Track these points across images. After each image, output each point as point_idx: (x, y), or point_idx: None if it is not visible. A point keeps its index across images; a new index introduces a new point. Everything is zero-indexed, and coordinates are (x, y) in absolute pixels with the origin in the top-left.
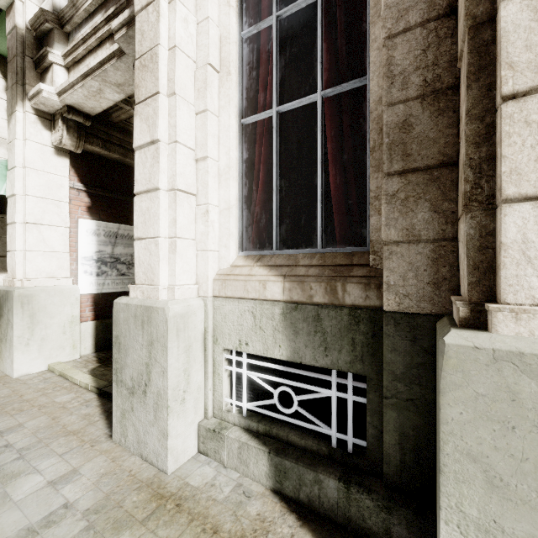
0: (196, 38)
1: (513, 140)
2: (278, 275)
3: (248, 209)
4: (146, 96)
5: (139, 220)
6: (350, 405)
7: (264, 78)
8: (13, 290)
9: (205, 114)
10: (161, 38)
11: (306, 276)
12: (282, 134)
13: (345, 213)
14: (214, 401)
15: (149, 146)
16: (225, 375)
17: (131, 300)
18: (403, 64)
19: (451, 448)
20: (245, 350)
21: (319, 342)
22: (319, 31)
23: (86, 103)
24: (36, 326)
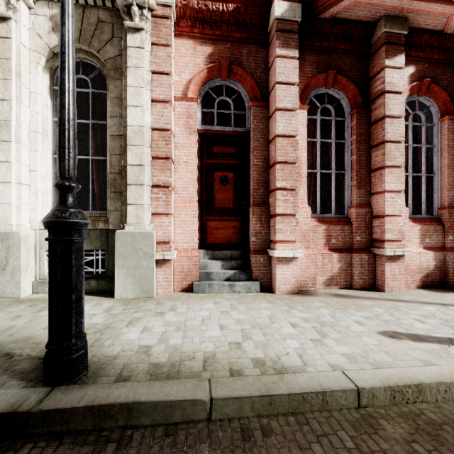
0: (29, 117)
1: (129, 193)
2: None
3: (56, 192)
4: (2, 140)
5: None
6: (100, 259)
7: None
8: None
9: (36, 153)
10: (13, 118)
11: None
12: None
13: (101, 200)
14: (40, 273)
15: (4, 163)
16: (46, 261)
17: None
18: (115, 163)
19: (117, 253)
20: None
21: (89, 241)
22: (90, 135)
23: None
24: None
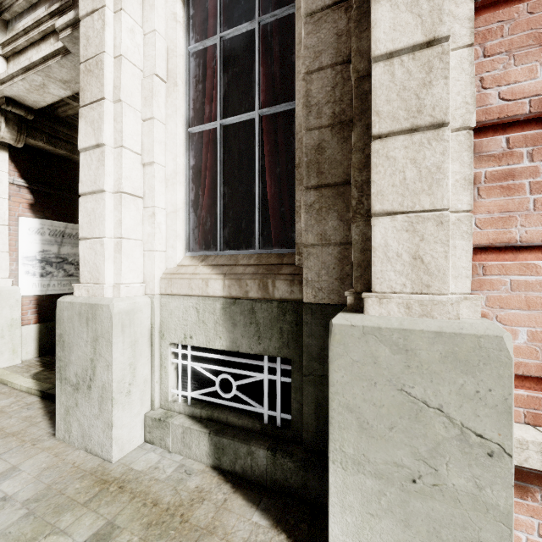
0: (143, 48)
1: (379, 170)
2: (219, 273)
3: (196, 212)
4: (92, 100)
5: (84, 220)
6: (279, 385)
7: (210, 91)
8: None
9: (152, 122)
10: (107, 46)
11: (243, 274)
12: (237, 140)
13: (280, 219)
14: (161, 393)
15: (94, 149)
16: (172, 368)
17: (76, 298)
18: (318, 97)
19: (337, 404)
20: (190, 343)
21: (253, 332)
22: (257, 56)
23: (27, 96)
24: None
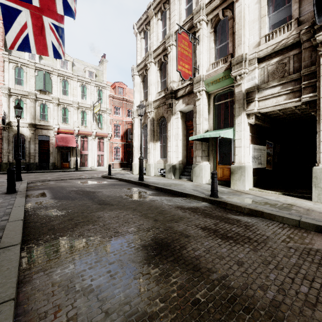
0: None
1: None
2: None
3: None
4: None
5: None
6: None
7: None
8: (245, 166)
9: None
10: None
11: None
12: None
13: None
14: None
15: None
16: None
17: None
18: None
19: None
20: None
21: None
22: None
23: (265, 111)
24: (247, 176)
